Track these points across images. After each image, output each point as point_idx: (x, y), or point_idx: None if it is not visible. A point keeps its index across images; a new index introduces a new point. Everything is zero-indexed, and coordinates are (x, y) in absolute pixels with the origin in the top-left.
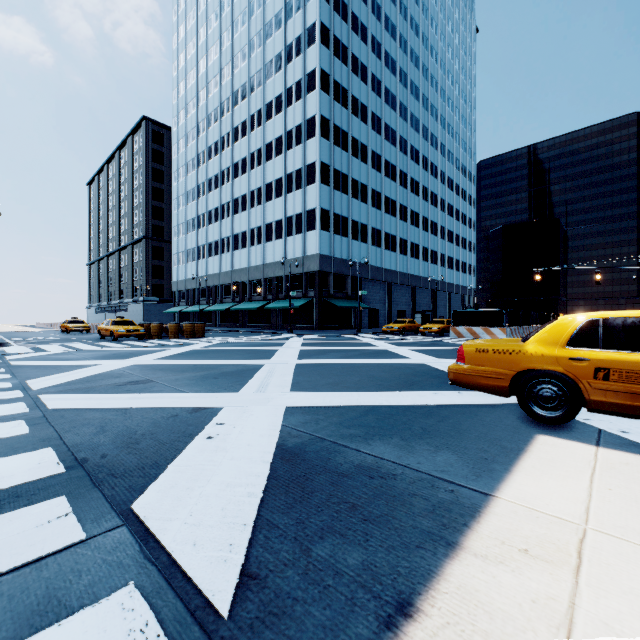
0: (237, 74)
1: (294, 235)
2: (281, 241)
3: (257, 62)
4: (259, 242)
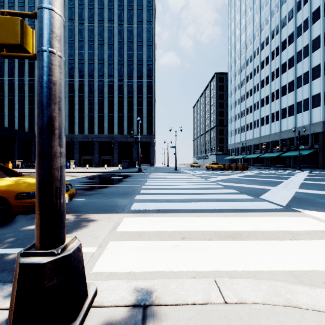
0: (263, 33)
1: (302, 112)
2: (292, 117)
3: (275, 21)
4: (277, 119)
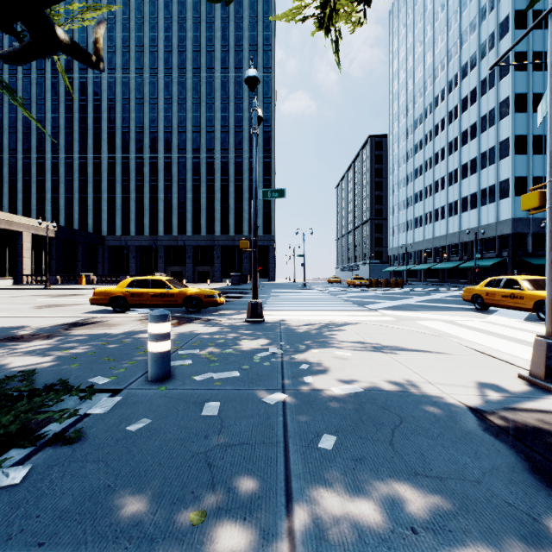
0: (437, 82)
1: (487, 204)
2: (475, 210)
3: (454, 67)
4: (455, 213)
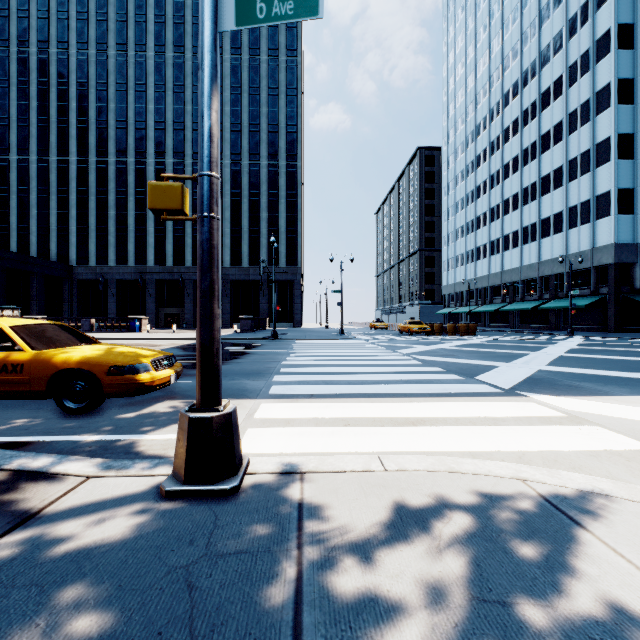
0: (507, 75)
1: (578, 226)
2: (560, 235)
3: (530, 53)
4: (533, 239)
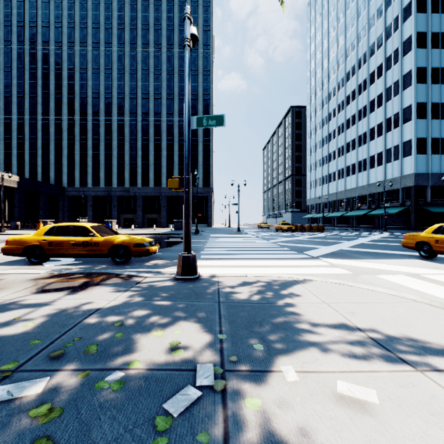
0: (348, 60)
1: (392, 161)
2: (381, 167)
3: (363, 47)
4: (364, 169)
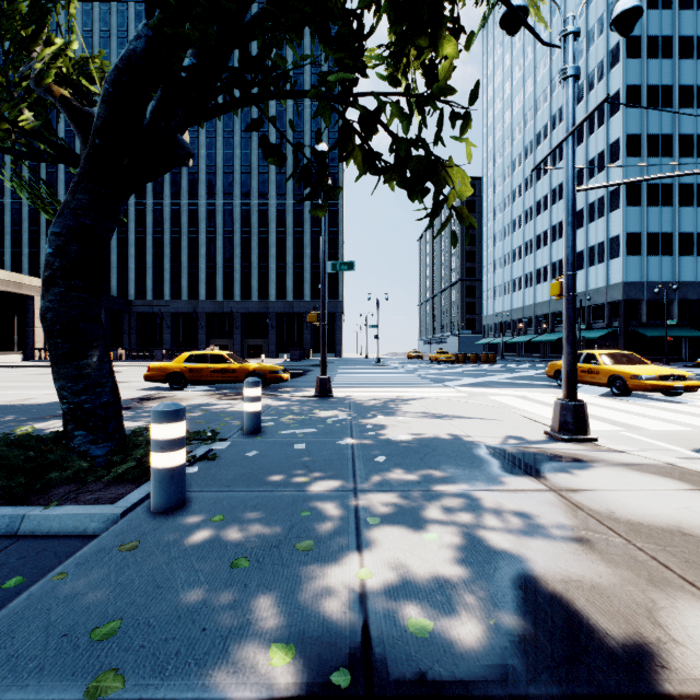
0: (539, 116)
1: (596, 265)
2: (582, 272)
3: (558, 99)
4: (560, 275)
